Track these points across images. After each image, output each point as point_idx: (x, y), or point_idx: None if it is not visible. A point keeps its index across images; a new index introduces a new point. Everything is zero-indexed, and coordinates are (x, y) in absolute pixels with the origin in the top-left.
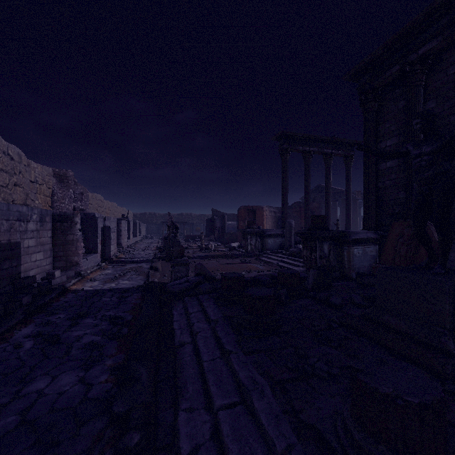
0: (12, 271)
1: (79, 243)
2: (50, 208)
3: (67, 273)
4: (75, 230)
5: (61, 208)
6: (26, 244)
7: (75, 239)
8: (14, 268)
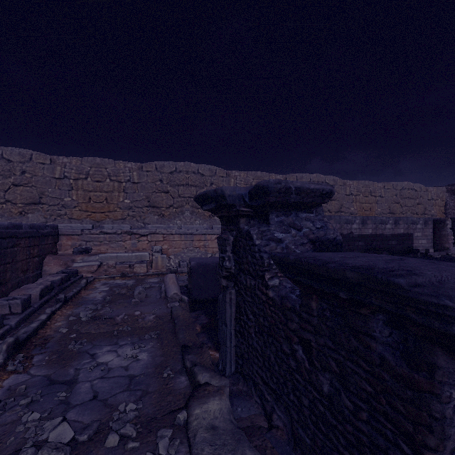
0: (408, 246)
1: (449, 236)
2: (443, 214)
3: (440, 253)
4: (446, 229)
5: (452, 213)
6: (416, 234)
7: (446, 234)
8: (409, 244)
